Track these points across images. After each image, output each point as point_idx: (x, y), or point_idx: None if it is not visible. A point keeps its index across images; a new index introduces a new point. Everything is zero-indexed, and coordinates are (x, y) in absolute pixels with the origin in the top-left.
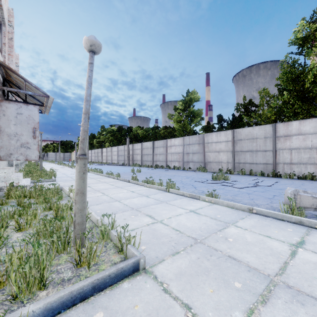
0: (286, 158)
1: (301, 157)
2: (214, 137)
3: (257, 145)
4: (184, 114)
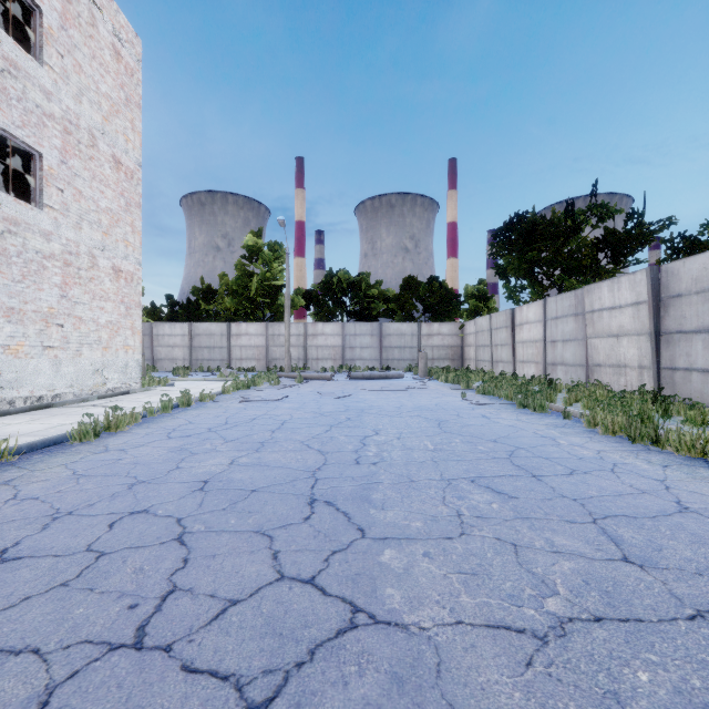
0: (238, 354)
1: (248, 354)
2: (168, 329)
3: (215, 342)
4: None
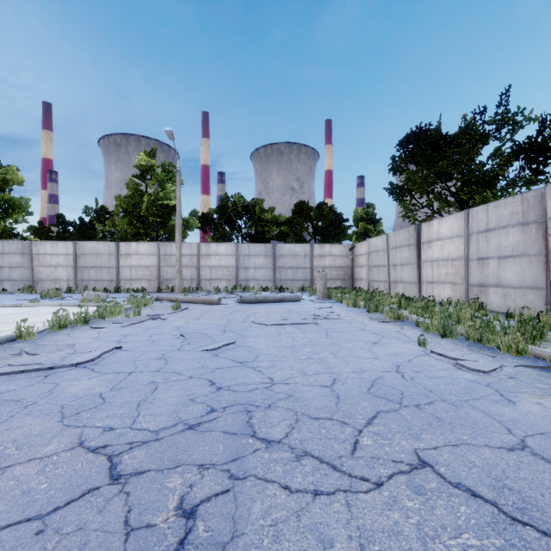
0: (128, 275)
1: (138, 274)
2: (49, 247)
3: (102, 262)
4: None
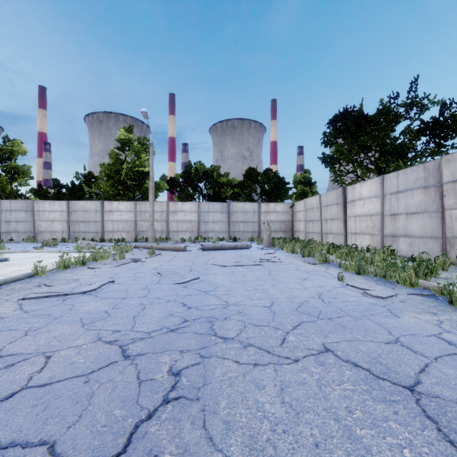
0: (110, 227)
1: (119, 227)
2: (47, 205)
3: (90, 217)
4: (1, 167)
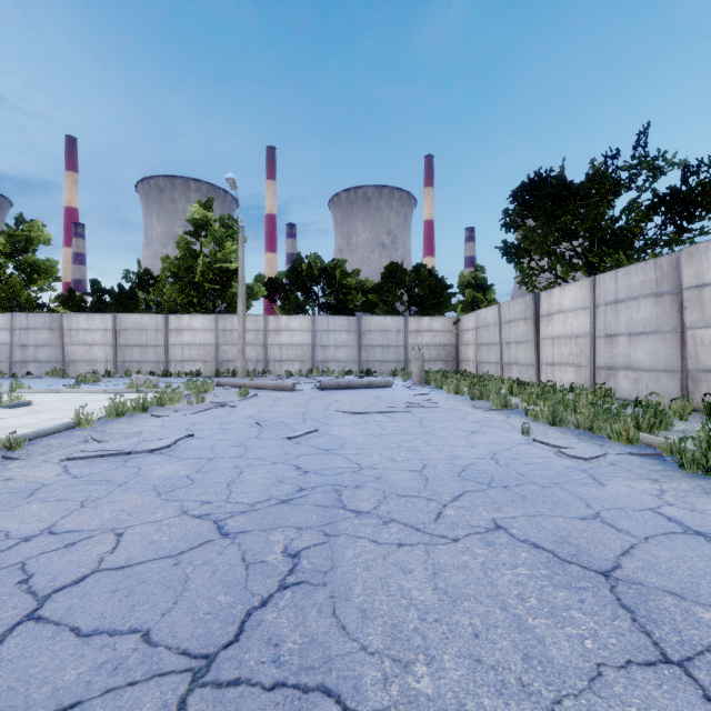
0: (179, 355)
1: (192, 354)
2: (83, 321)
3: (148, 339)
4: (13, 263)
